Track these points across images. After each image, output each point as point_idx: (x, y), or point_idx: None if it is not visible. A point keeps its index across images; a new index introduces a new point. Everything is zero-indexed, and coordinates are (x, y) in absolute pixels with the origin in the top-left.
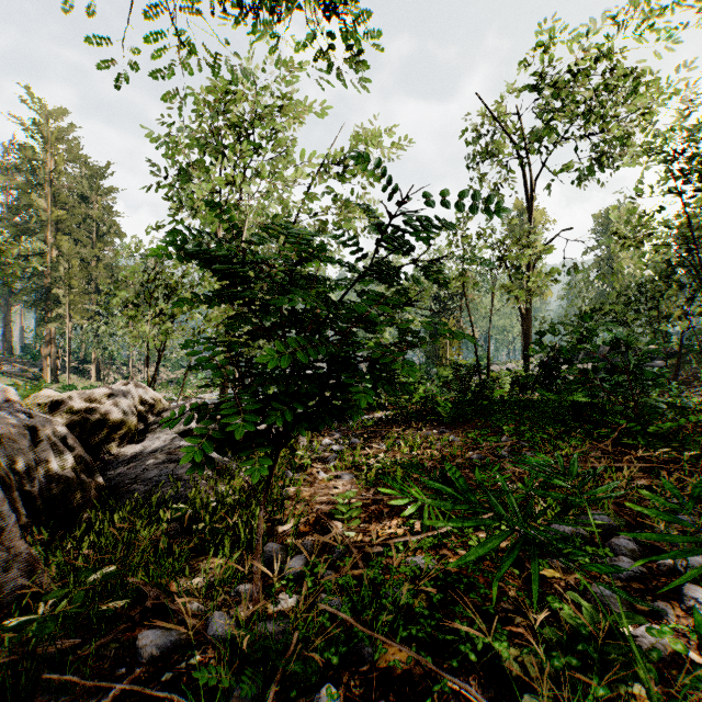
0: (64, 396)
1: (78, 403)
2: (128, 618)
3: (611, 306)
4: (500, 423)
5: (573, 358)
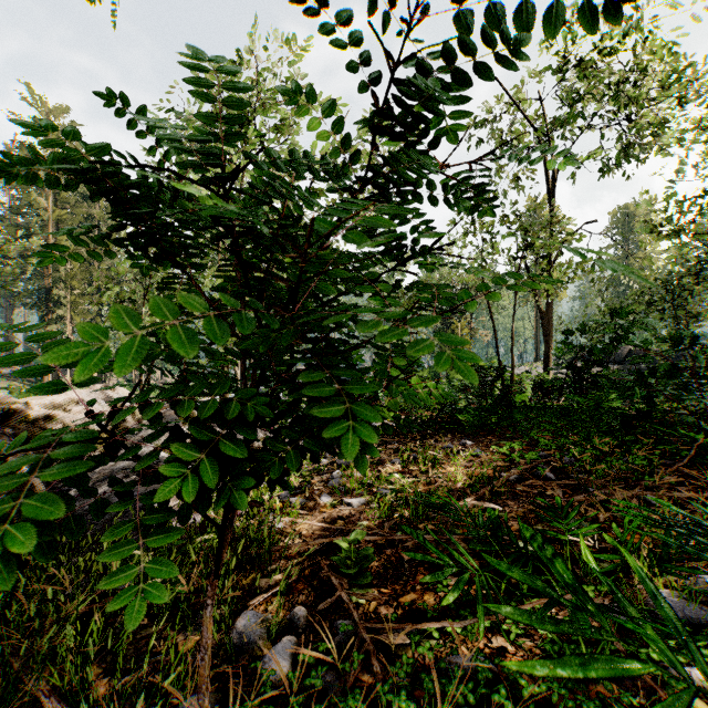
0: (21, 402)
1: (36, 410)
2: None
3: (634, 305)
4: (534, 435)
5: (604, 359)
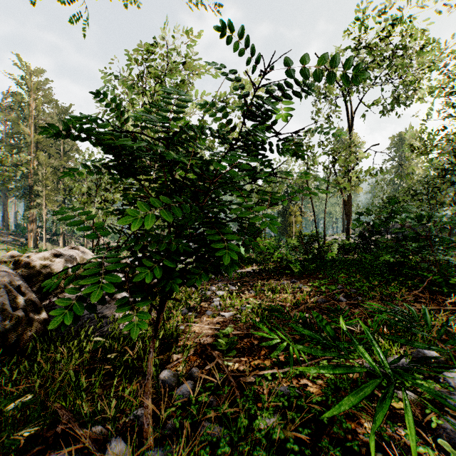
0: (25, 256)
1: (34, 261)
2: (44, 438)
3: (403, 197)
4: (335, 276)
5: (382, 230)
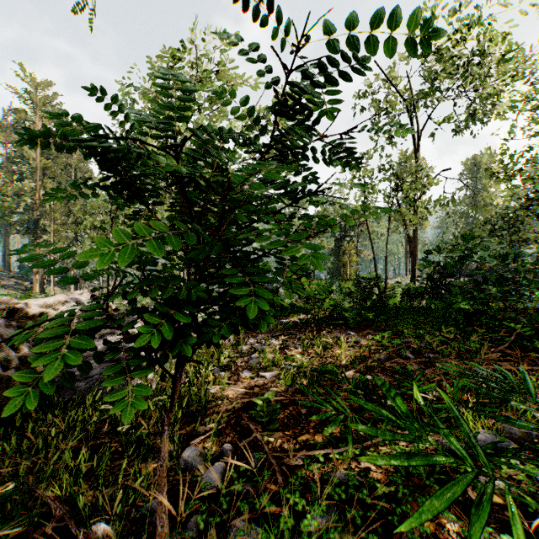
0: (22, 303)
1: (33, 309)
2: None
3: (479, 232)
4: (400, 327)
5: (455, 272)
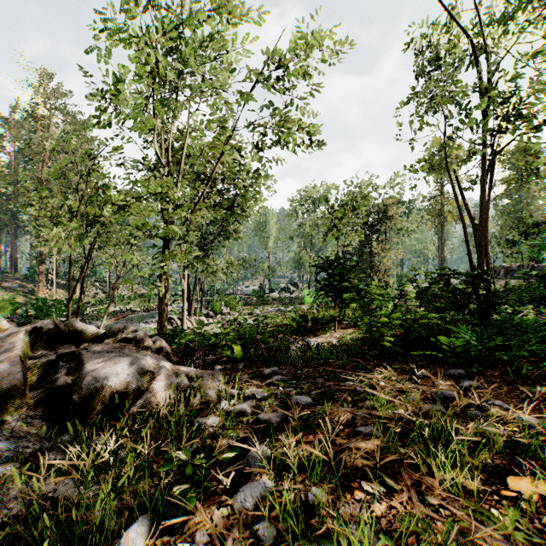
0: None
1: None
2: None
3: None
4: None
5: None
